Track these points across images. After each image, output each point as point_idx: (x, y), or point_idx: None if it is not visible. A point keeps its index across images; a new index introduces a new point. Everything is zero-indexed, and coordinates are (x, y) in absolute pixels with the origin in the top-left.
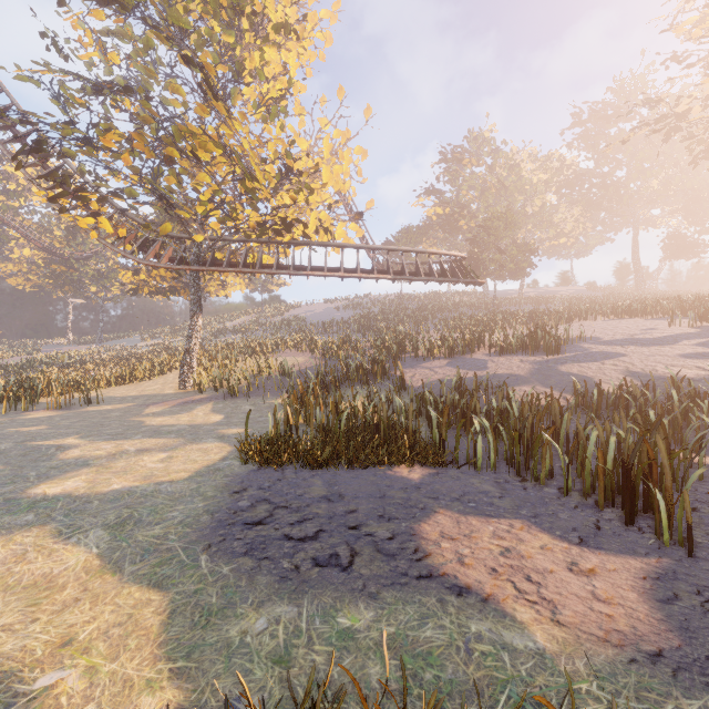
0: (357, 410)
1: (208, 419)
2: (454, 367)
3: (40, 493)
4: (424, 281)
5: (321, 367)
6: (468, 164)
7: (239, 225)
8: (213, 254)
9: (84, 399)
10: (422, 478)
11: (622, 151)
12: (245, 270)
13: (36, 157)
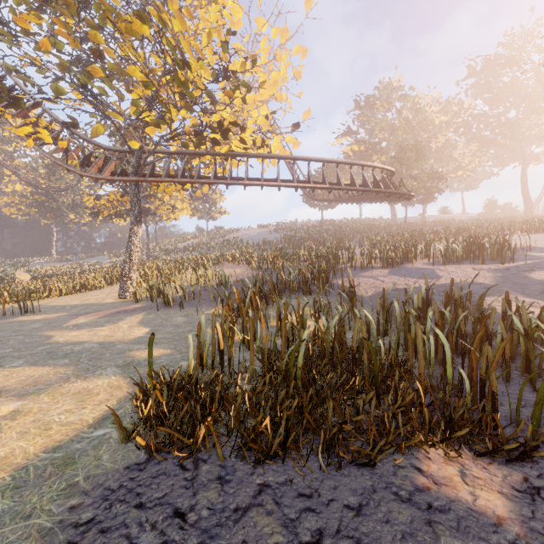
0: (305, 325)
1: (129, 333)
2: (400, 275)
3: None
4: (360, 192)
5: (258, 276)
6: (379, 108)
7: (174, 129)
8: (152, 167)
9: (20, 308)
10: (518, 511)
11: (512, 95)
12: (182, 180)
13: None
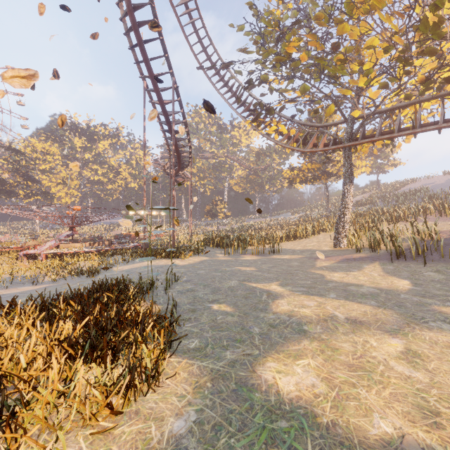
0: None
1: (392, 283)
2: None
3: (271, 383)
4: None
5: None
6: None
7: (404, 83)
8: (363, 130)
9: (270, 249)
10: None
11: None
12: (403, 133)
13: (245, 107)
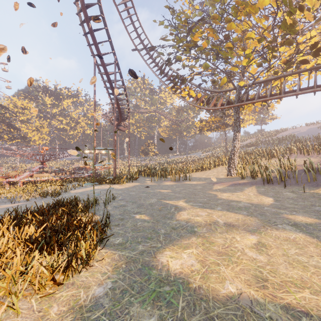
0: None
1: (261, 199)
2: None
3: (164, 264)
4: None
5: None
6: None
7: (273, 63)
8: (247, 94)
9: (184, 177)
10: None
11: None
12: (273, 97)
13: (167, 77)
